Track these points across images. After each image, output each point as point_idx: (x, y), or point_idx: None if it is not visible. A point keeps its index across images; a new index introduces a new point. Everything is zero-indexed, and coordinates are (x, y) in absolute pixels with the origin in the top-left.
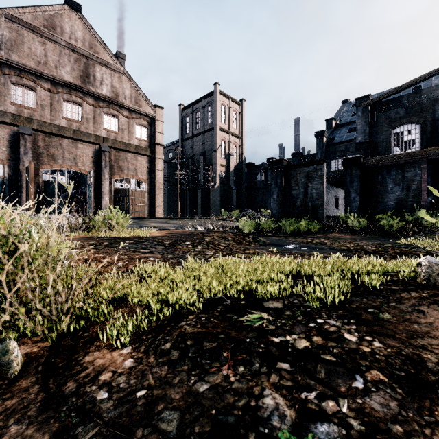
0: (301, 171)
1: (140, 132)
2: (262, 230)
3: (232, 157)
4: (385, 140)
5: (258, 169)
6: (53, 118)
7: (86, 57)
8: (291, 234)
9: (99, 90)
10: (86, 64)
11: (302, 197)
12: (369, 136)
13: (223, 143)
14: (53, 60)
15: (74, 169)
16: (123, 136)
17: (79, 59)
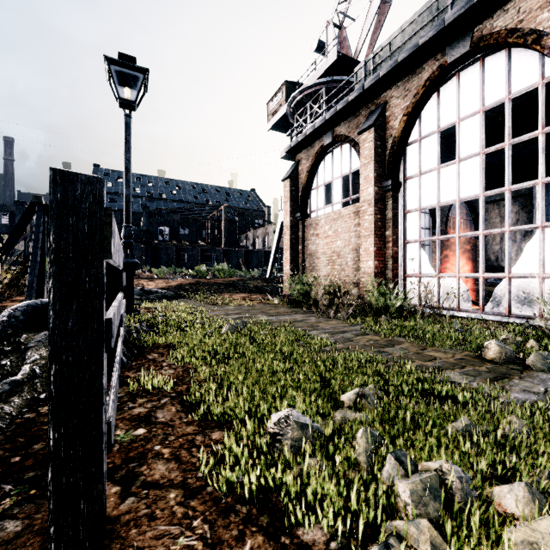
0: None
1: None
2: None
3: None
4: (156, 231)
5: None
6: None
7: None
8: None
9: None
10: None
11: None
12: (149, 227)
13: None
14: None
15: None
16: None
17: None
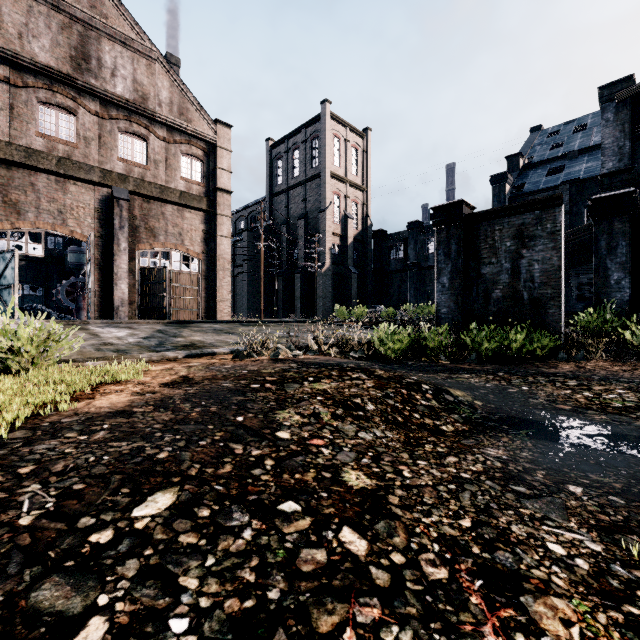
0: (504, 224)
1: (190, 167)
2: (423, 351)
3: (351, 221)
4: None
5: (393, 241)
6: (17, 133)
7: (82, 22)
8: (491, 361)
9: (108, 86)
10: (83, 37)
11: (506, 279)
12: (630, 158)
13: (337, 199)
14: (14, 22)
15: (60, 232)
16: (157, 173)
17: (68, 25)
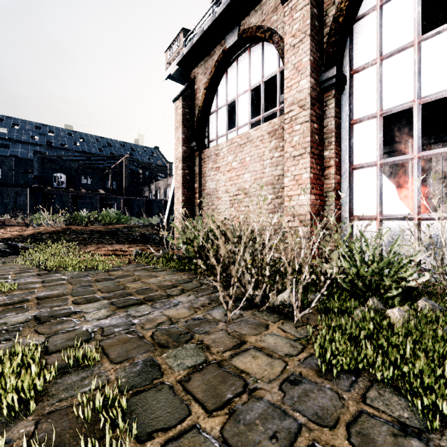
0: (12, 189)
1: None
2: None
3: None
4: (50, 178)
5: None
6: None
7: None
8: None
9: None
10: None
11: (13, 204)
12: (42, 173)
13: None
14: None
15: None
16: None
17: None
